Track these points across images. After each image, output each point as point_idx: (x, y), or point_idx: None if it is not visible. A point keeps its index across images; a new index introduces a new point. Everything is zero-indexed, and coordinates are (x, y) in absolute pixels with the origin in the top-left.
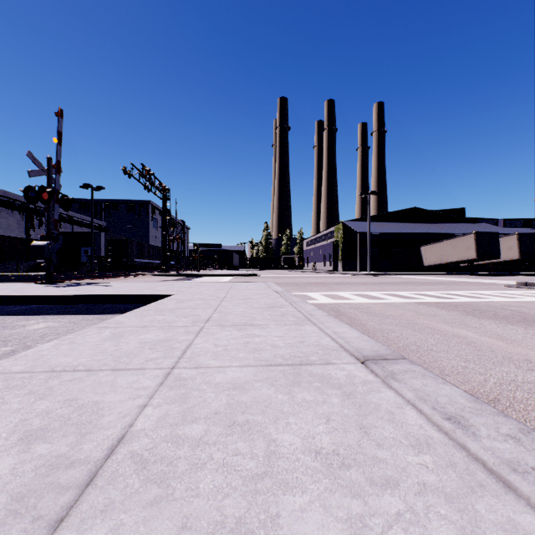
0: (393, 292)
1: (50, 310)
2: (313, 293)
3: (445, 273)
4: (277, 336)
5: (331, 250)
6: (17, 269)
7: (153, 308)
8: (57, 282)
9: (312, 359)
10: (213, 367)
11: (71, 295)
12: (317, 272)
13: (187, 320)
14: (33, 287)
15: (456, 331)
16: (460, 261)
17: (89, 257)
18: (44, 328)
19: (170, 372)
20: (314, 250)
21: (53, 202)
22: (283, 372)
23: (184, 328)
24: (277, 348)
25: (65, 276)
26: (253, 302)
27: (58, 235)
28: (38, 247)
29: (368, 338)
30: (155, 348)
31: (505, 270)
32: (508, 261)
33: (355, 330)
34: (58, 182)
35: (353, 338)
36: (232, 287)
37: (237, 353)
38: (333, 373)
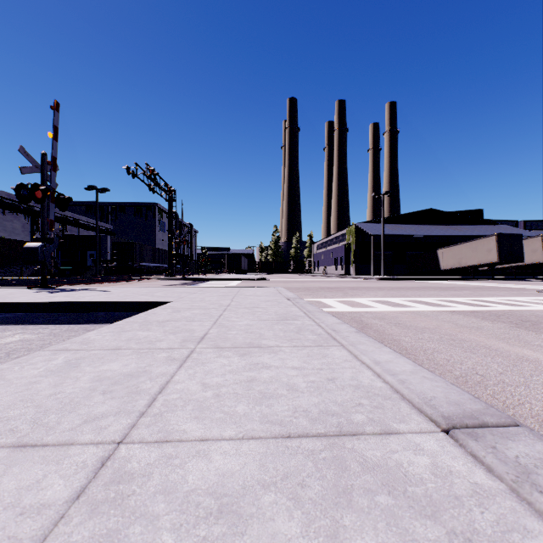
0: (416, 298)
1: (35, 318)
2: (327, 300)
3: (464, 277)
4: (294, 367)
5: (343, 253)
6: (21, 273)
7: (140, 320)
8: (52, 286)
9: (357, 421)
10: (190, 440)
11: (56, 302)
12: (328, 277)
13: (176, 338)
14: (23, 292)
15: (518, 351)
16: (480, 264)
17: (95, 261)
18: (17, 341)
19: (112, 454)
20: (325, 253)
21: (49, 201)
22: (313, 457)
23: (167, 351)
24: (297, 392)
25: (66, 280)
26: (261, 311)
27: (64, 238)
28: (31, 249)
29: (429, 373)
30: (111, 390)
31: (526, 274)
32: (532, 264)
33: (404, 358)
34: (54, 180)
35: (407, 373)
36: (239, 292)
37: (235, 403)
38: (404, 461)
